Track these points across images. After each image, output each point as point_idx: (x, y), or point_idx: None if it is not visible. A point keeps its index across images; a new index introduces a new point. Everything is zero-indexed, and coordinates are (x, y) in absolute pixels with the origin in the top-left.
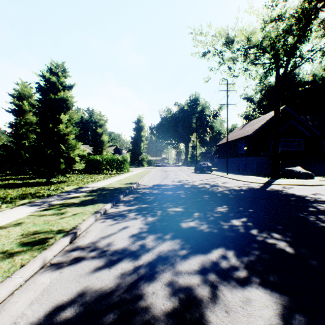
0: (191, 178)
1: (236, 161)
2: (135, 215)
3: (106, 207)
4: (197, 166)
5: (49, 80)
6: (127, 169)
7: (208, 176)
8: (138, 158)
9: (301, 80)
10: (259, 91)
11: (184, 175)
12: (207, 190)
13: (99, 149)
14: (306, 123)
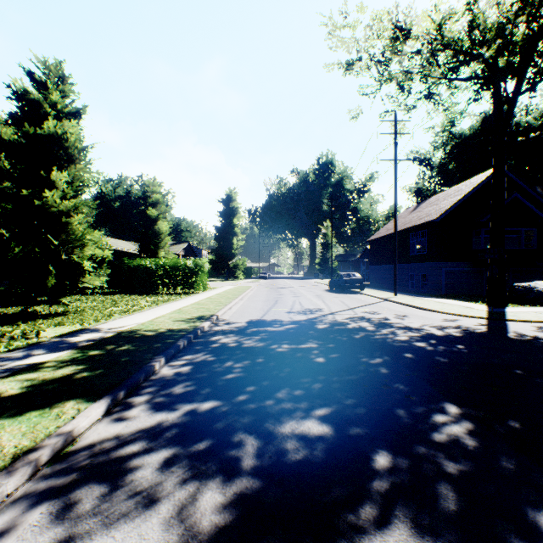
0: (327, 304)
1: (406, 270)
2: (163, 466)
3: (78, 423)
4: (335, 280)
5: (24, 96)
6: (204, 286)
7: (360, 299)
8: (229, 265)
9: (519, 125)
10: (441, 146)
11: (312, 297)
12: (374, 339)
13: (152, 246)
14: (540, 197)
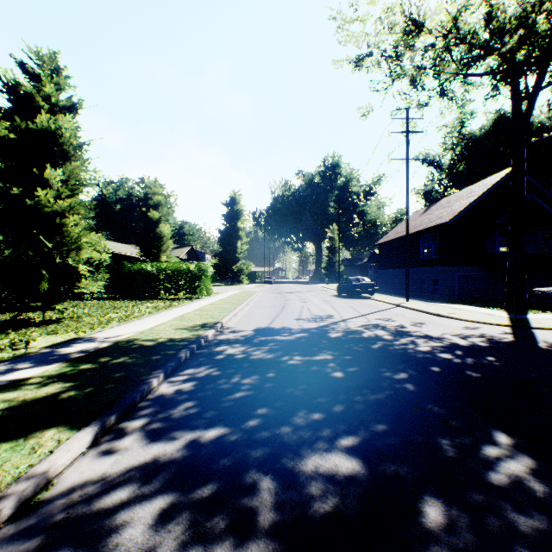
0: (337, 310)
1: (416, 274)
2: (158, 522)
3: (56, 460)
4: (344, 284)
5: (15, 88)
6: (207, 291)
7: (370, 305)
8: (233, 269)
9: (532, 125)
10: (450, 147)
11: (320, 302)
12: (394, 350)
13: (153, 250)
14: None
